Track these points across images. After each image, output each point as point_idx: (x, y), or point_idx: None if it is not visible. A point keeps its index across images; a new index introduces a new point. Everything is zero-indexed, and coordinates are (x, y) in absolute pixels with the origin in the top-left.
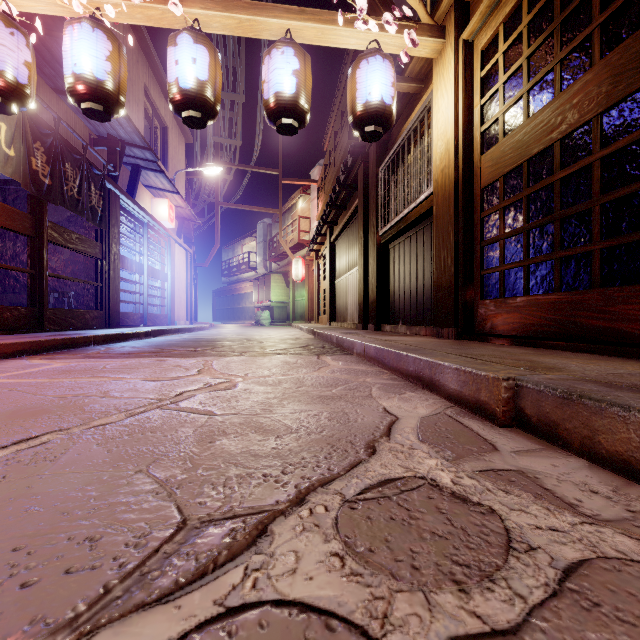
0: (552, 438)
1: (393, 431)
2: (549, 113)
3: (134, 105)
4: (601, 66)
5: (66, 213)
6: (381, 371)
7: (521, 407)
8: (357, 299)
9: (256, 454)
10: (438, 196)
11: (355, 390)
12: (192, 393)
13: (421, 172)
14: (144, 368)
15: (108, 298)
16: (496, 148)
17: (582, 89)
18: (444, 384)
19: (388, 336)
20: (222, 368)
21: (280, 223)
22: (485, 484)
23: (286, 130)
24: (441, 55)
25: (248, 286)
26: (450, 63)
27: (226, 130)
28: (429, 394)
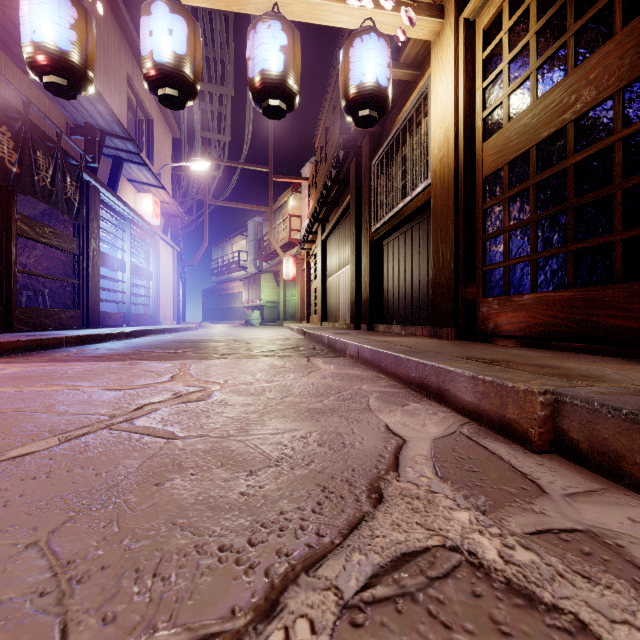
0: (613, 473)
1: (402, 461)
2: (561, 92)
3: (116, 94)
4: (624, 35)
5: (41, 206)
6: (378, 376)
7: (563, 429)
8: (349, 298)
9: (216, 505)
10: (436, 187)
11: (350, 401)
12: (155, 406)
13: (417, 163)
14: (110, 374)
15: (86, 296)
16: (500, 134)
17: (601, 62)
18: (456, 394)
19: (383, 337)
20: (200, 373)
21: (270, 221)
22: (551, 561)
23: (273, 113)
24: (439, 37)
25: (238, 285)
26: (449, 44)
27: (215, 125)
28: (437, 405)
